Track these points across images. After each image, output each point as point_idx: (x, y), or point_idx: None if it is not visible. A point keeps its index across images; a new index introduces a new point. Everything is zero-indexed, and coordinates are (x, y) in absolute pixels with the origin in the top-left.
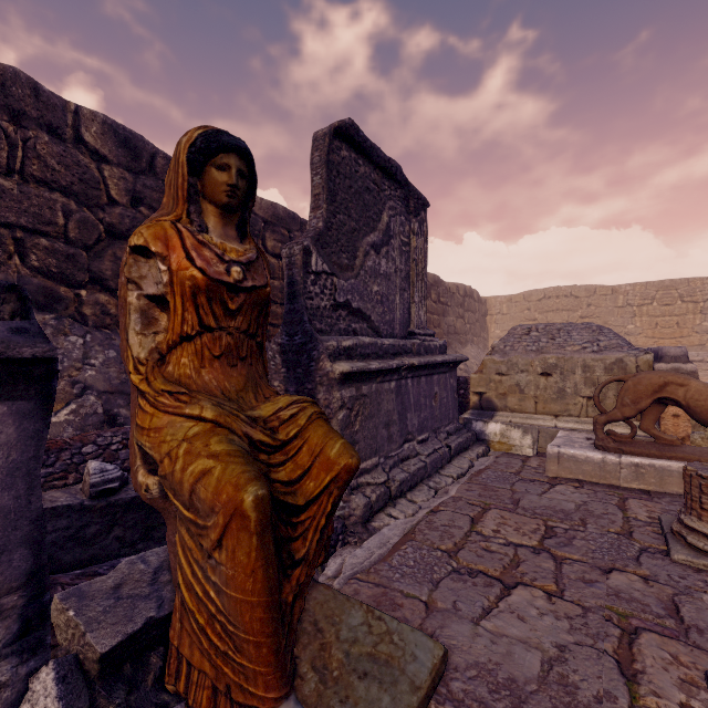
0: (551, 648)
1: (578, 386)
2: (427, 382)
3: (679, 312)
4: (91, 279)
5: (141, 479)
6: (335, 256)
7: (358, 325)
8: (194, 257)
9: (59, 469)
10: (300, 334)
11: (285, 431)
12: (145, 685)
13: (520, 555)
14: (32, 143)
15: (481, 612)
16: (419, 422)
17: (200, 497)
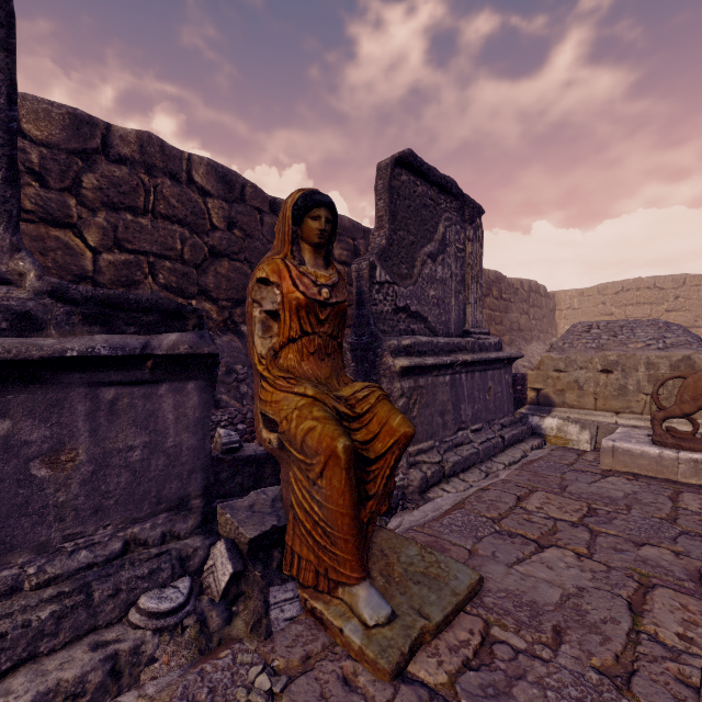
0: (571, 588)
1: (640, 383)
2: (481, 377)
3: None
4: (199, 291)
5: (265, 436)
6: (396, 267)
7: (416, 326)
8: (298, 284)
9: None
10: (367, 335)
11: (360, 407)
12: (272, 567)
13: (558, 527)
14: (160, 188)
15: (516, 560)
16: (473, 413)
17: (308, 445)
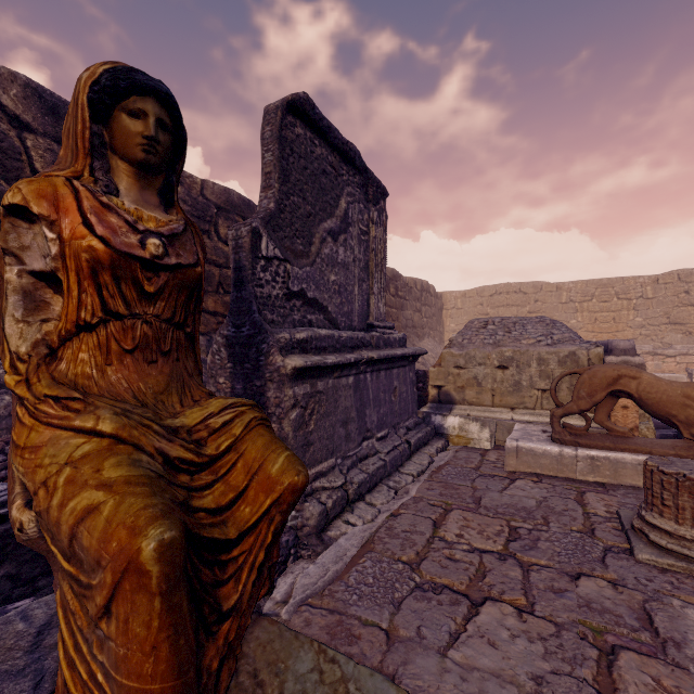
0: (527, 682)
1: (533, 379)
2: (387, 376)
3: (615, 308)
4: None
5: (14, 514)
6: (289, 241)
7: (315, 317)
8: (93, 222)
9: None
10: (248, 325)
11: (216, 444)
12: None
13: (486, 563)
14: None
15: (448, 639)
16: (379, 418)
17: (83, 544)
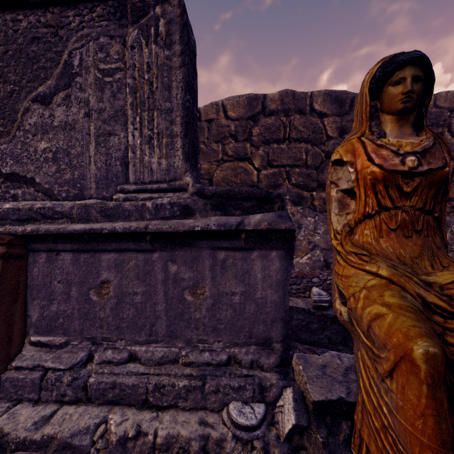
0: None
1: None
2: None
3: None
4: (317, 185)
5: (337, 306)
6: None
7: None
8: (373, 157)
9: (301, 287)
10: None
11: None
12: (338, 438)
13: None
14: (292, 122)
15: None
16: None
17: (375, 332)
